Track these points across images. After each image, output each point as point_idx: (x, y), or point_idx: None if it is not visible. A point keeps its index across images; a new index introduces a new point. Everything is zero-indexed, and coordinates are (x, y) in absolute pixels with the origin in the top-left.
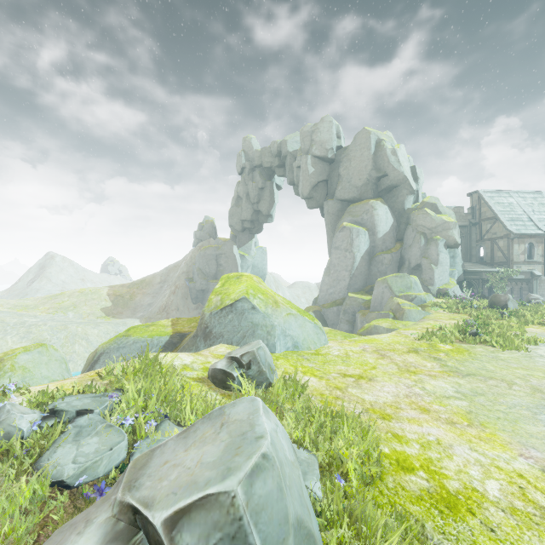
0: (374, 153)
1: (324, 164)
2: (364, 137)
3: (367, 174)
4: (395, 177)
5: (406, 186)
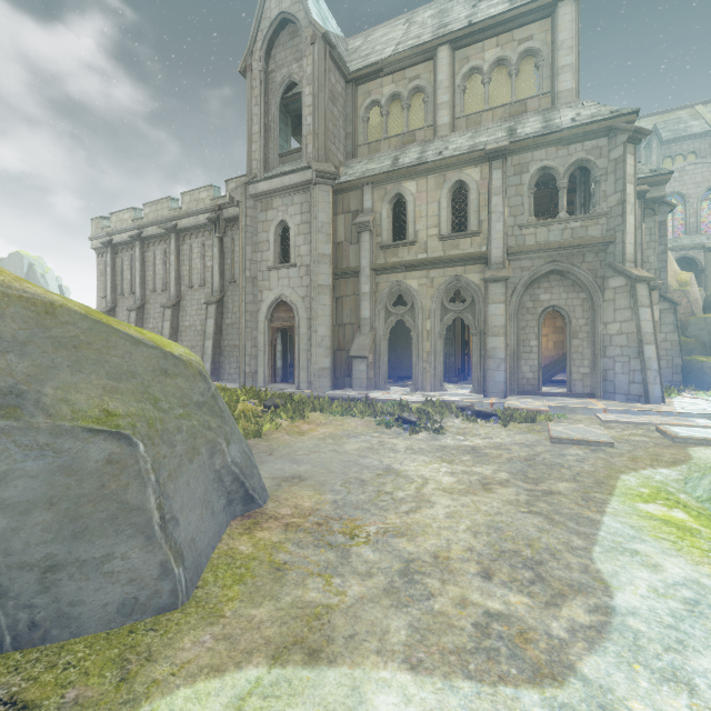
0: (27, 273)
1: None
2: (19, 259)
3: None
4: None
5: None
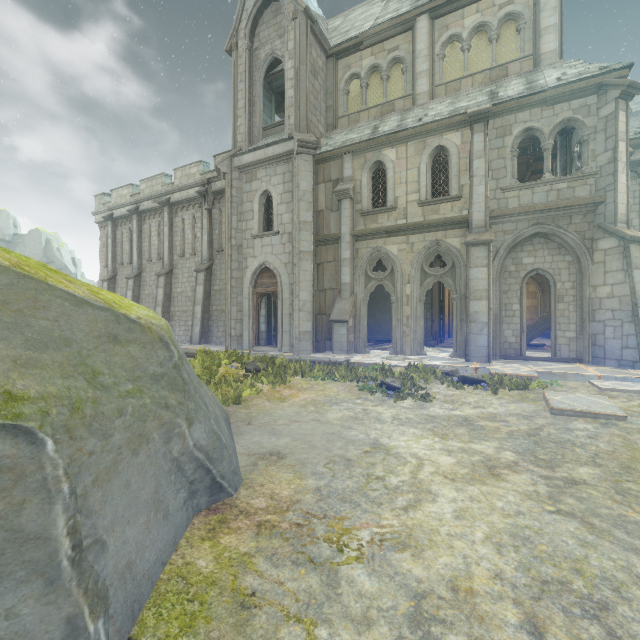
0: (45, 247)
1: (2, 243)
2: (38, 235)
3: (39, 259)
4: (60, 265)
5: (67, 271)
